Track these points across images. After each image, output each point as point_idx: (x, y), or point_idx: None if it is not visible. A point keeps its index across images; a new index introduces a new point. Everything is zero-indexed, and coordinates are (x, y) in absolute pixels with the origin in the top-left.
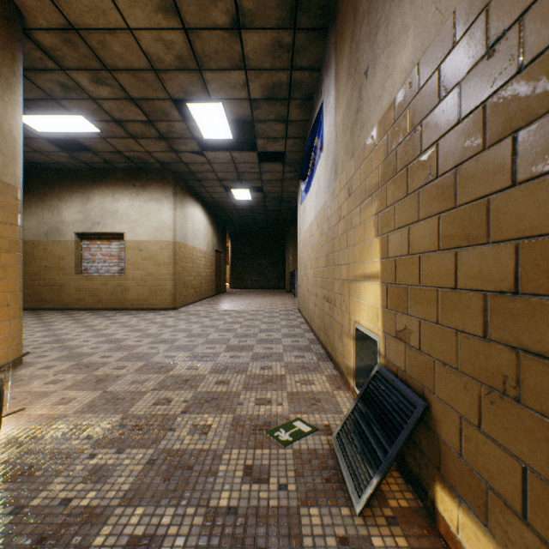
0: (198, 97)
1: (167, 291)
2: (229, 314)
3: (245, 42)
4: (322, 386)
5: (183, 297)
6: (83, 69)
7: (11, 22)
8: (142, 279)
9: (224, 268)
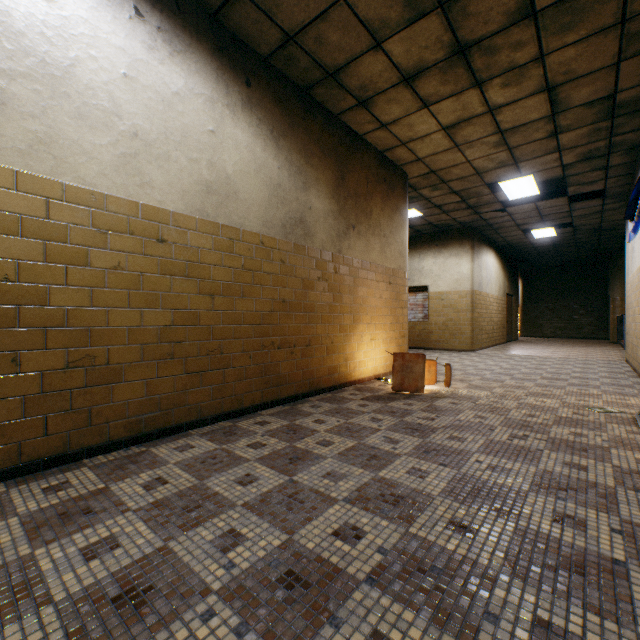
0: (509, 177)
1: (465, 334)
2: (532, 358)
3: (560, 139)
4: (636, 402)
5: (478, 341)
6: (428, 187)
7: (405, 184)
8: (443, 324)
9: (514, 313)
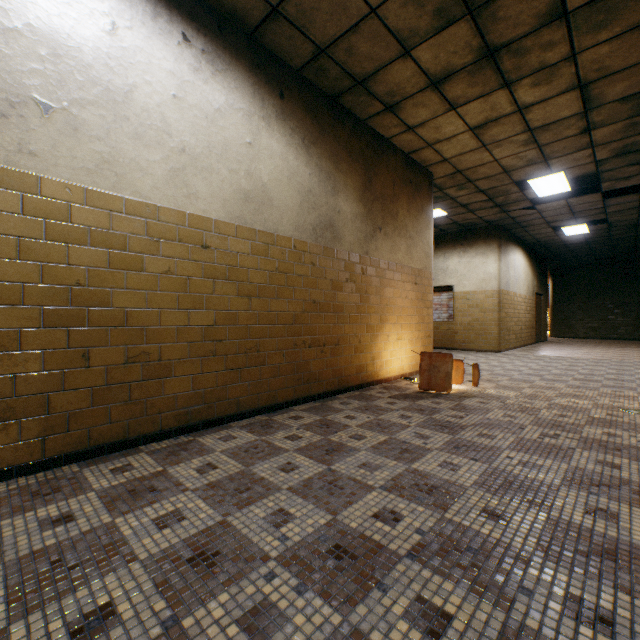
0: (539, 175)
1: (492, 335)
2: (563, 359)
3: (593, 135)
4: None
5: (505, 341)
6: (453, 186)
7: (430, 185)
8: (468, 324)
9: (544, 313)
